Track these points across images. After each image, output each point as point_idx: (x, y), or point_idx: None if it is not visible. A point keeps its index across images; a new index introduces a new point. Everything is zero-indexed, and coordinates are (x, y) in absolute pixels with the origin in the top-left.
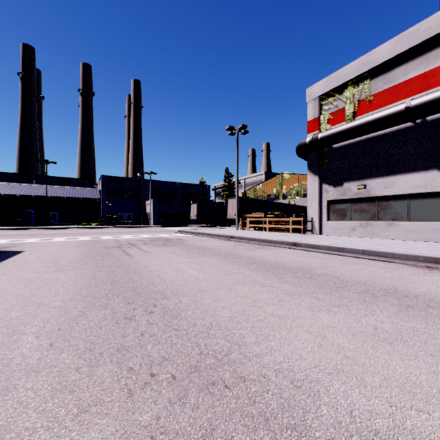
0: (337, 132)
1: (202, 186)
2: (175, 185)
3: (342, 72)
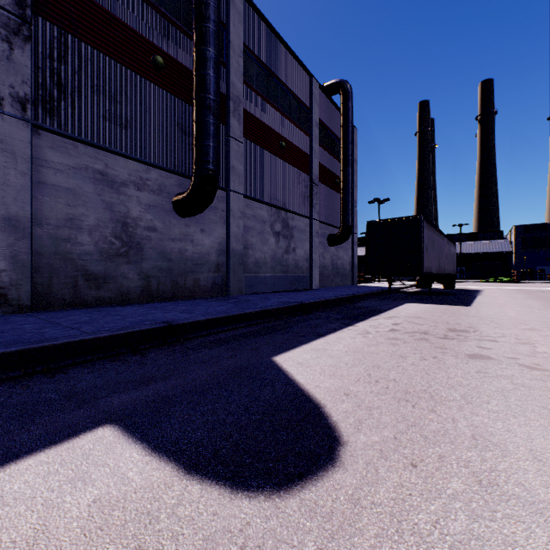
0: None
1: None
2: None
3: None
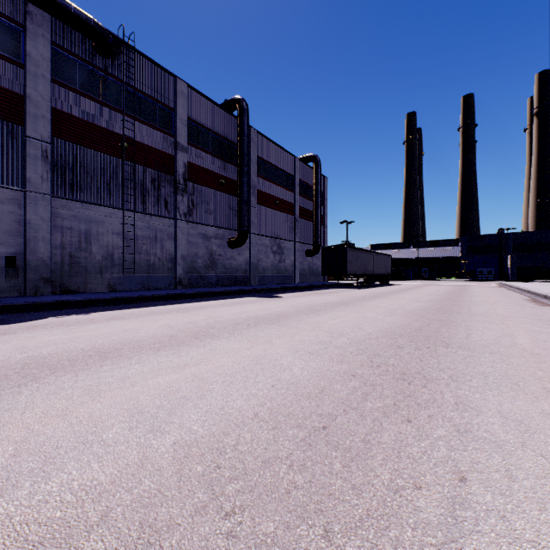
0: None
1: None
2: None
3: None
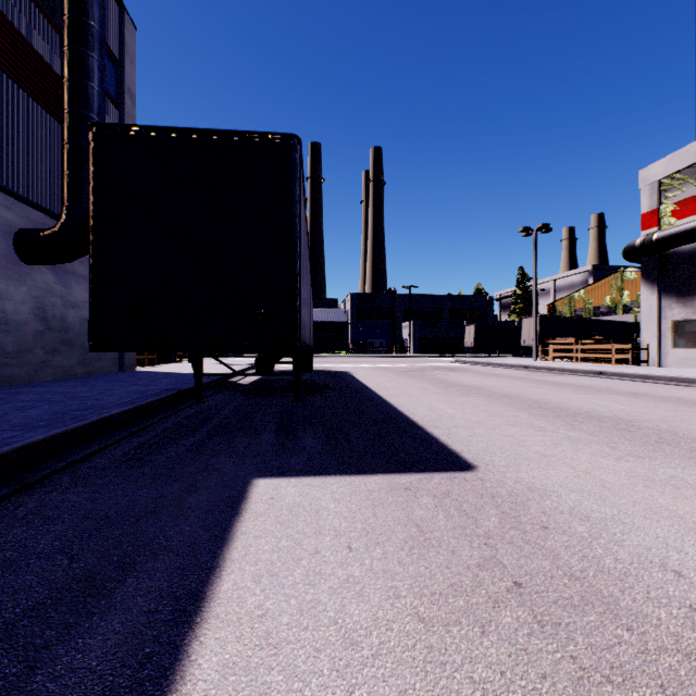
0: (680, 232)
1: (480, 298)
2: (440, 299)
3: (692, 148)
